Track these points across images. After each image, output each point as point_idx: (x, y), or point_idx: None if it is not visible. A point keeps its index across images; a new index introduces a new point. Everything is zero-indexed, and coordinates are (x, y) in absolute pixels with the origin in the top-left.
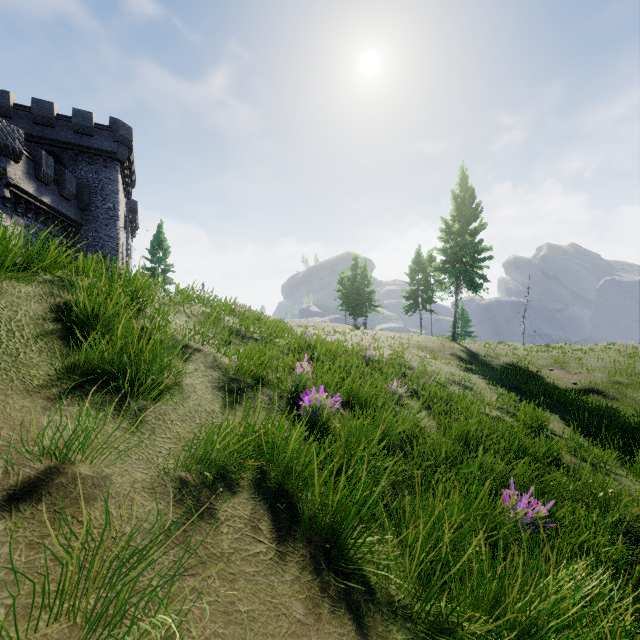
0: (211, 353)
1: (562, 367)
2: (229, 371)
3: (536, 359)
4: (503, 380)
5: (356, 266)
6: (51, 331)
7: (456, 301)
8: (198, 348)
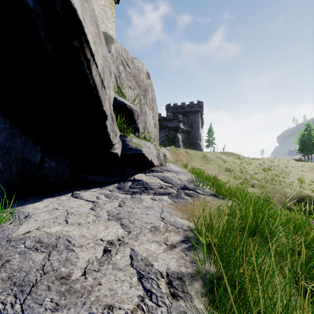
0: (216, 161)
1: None
2: (218, 163)
3: None
4: None
5: (307, 129)
6: (201, 158)
7: None
8: (215, 160)
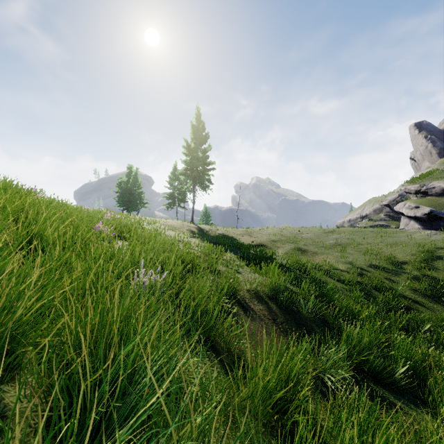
0: None
1: (249, 235)
2: None
3: (237, 231)
4: (212, 240)
5: (130, 173)
6: None
7: (194, 196)
8: None
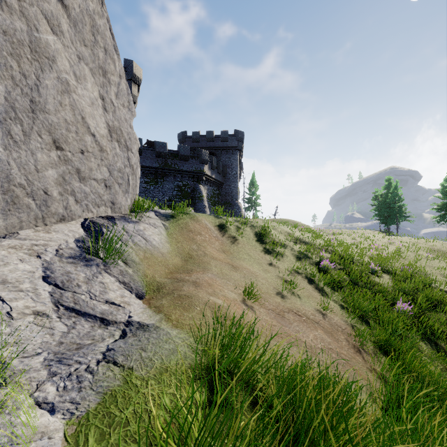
0: (291, 246)
1: None
2: (297, 252)
3: None
4: None
5: (389, 186)
6: (257, 240)
7: None
8: (287, 245)
